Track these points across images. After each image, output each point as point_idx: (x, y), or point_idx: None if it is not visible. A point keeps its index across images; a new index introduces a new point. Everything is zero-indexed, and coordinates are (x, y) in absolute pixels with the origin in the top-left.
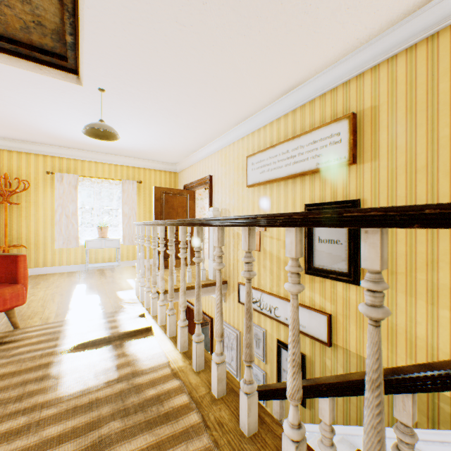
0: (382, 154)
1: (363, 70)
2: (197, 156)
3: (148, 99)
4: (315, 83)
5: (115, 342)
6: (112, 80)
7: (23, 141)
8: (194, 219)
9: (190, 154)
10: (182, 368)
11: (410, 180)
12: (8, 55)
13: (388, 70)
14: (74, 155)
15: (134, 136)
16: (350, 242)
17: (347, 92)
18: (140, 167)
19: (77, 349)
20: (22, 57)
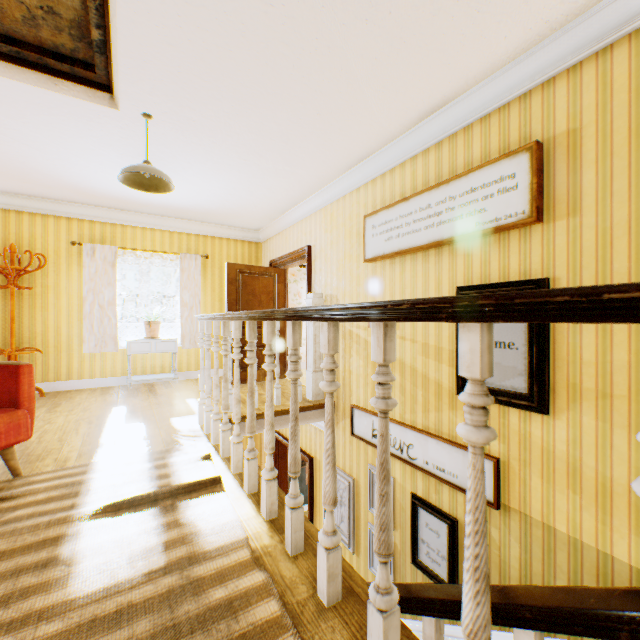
0: (586, 206)
1: (555, 73)
2: (289, 218)
3: (216, 130)
4: (473, 98)
5: (165, 502)
6: (162, 100)
7: (38, 197)
8: (289, 309)
9: (279, 215)
10: (269, 550)
11: (636, 245)
12: (7, 62)
13: (598, 70)
14: (111, 217)
15: (197, 188)
16: (532, 346)
17: (526, 110)
18: (206, 235)
19: (105, 514)
20: (28, 65)
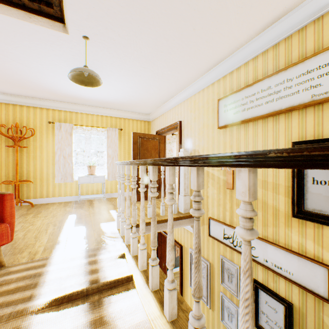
0: None
1: None
2: (168, 106)
3: (128, 46)
4: (309, 6)
5: (93, 297)
6: (94, 24)
7: (31, 97)
8: (195, 156)
9: (161, 105)
10: None
11: None
12: None
13: None
14: (69, 108)
15: (115, 88)
16: None
17: None
18: (121, 117)
19: (50, 307)
20: (12, 5)
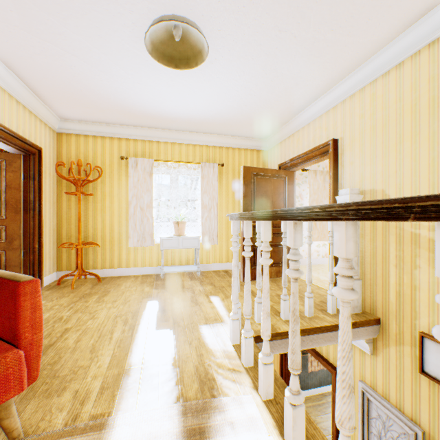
0: None
1: None
2: (304, 118)
3: None
4: None
5: None
6: None
7: (98, 123)
8: None
9: (291, 118)
10: None
11: None
12: None
13: None
14: (148, 136)
15: (219, 91)
16: None
17: None
18: (221, 146)
19: None
20: None
